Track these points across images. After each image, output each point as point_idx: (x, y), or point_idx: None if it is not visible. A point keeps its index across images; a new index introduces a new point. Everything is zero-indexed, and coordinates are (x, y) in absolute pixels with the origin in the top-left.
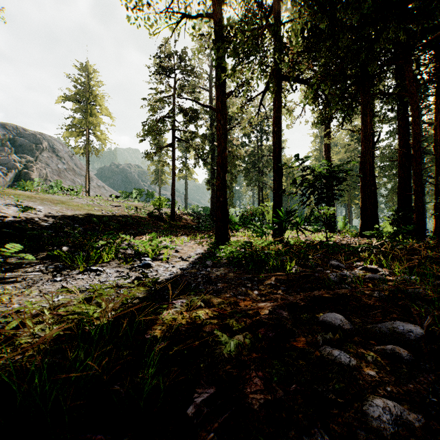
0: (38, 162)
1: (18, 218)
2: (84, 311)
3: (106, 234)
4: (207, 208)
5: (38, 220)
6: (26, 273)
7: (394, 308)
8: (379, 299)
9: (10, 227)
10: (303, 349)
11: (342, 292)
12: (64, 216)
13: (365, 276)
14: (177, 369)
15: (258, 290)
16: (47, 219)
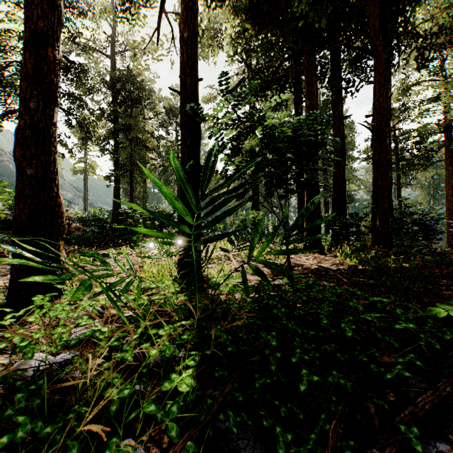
0: None
1: None
2: None
3: None
4: None
5: None
6: None
7: None
8: None
9: None
10: None
11: None
12: None
13: None
14: None
15: None
16: None
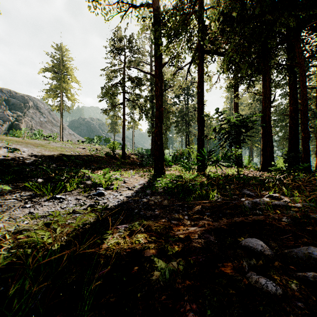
0: (25, 116)
1: (7, 157)
2: (40, 236)
3: (71, 169)
4: (148, 150)
5: (22, 158)
6: (4, 201)
7: (303, 232)
8: (287, 223)
9: (0, 163)
10: (232, 276)
11: (258, 218)
12: (42, 156)
13: (272, 202)
14: (115, 300)
15: (187, 215)
16: (29, 158)
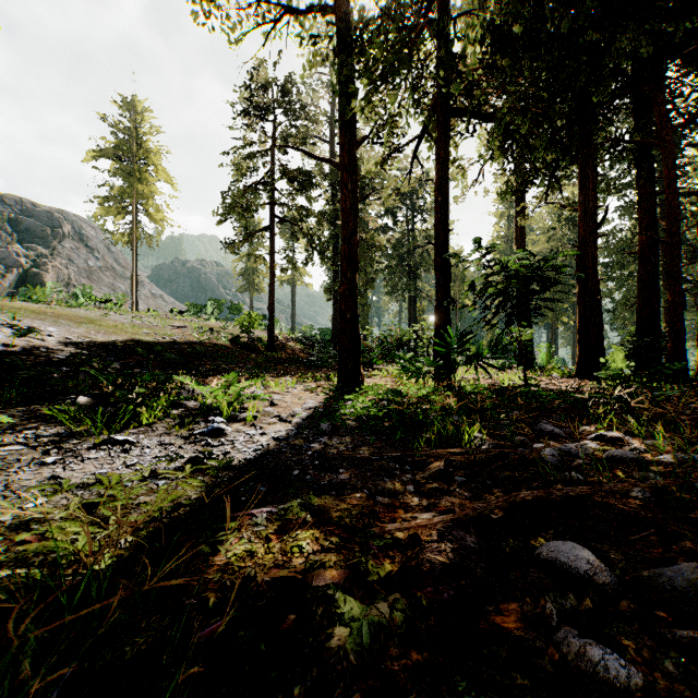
0: (55, 257)
1: (11, 347)
2: (71, 537)
3: (152, 374)
4: (326, 331)
5: (45, 350)
6: None
7: (681, 525)
8: (643, 503)
9: None
10: (520, 639)
11: (577, 493)
12: (90, 344)
13: (604, 452)
14: None
15: (414, 483)
16: (61, 349)
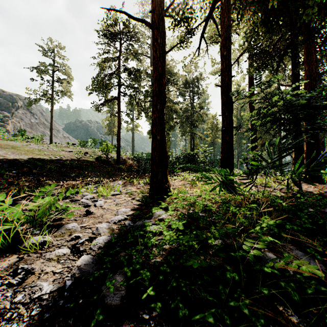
0: (13, 117)
1: None
2: None
3: None
4: (149, 154)
5: None
6: None
7: None
8: None
9: None
10: None
11: None
12: (2, 160)
13: None
14: None
15: None
16: None
